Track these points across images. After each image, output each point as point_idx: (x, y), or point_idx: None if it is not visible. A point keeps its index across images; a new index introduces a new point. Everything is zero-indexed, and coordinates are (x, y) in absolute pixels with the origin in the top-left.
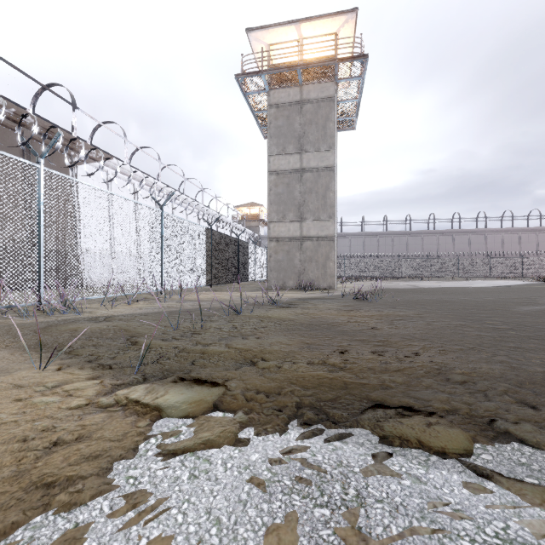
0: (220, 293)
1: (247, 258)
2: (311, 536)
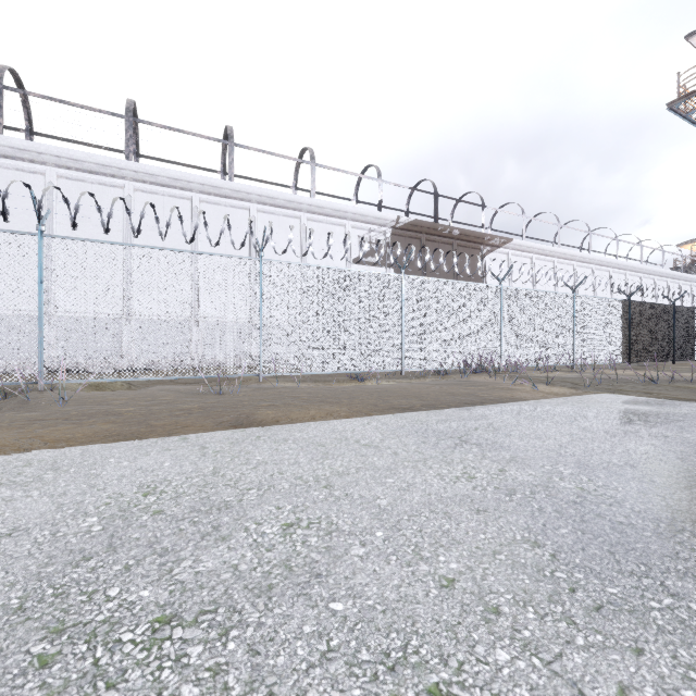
0: (640, 371)
1: (691, 329)
2: (645, 401)
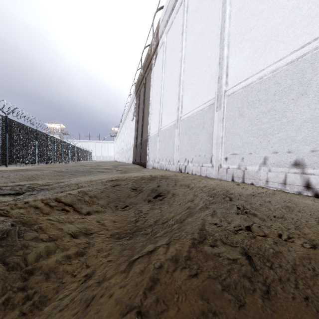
0: None
1: None
2: None
